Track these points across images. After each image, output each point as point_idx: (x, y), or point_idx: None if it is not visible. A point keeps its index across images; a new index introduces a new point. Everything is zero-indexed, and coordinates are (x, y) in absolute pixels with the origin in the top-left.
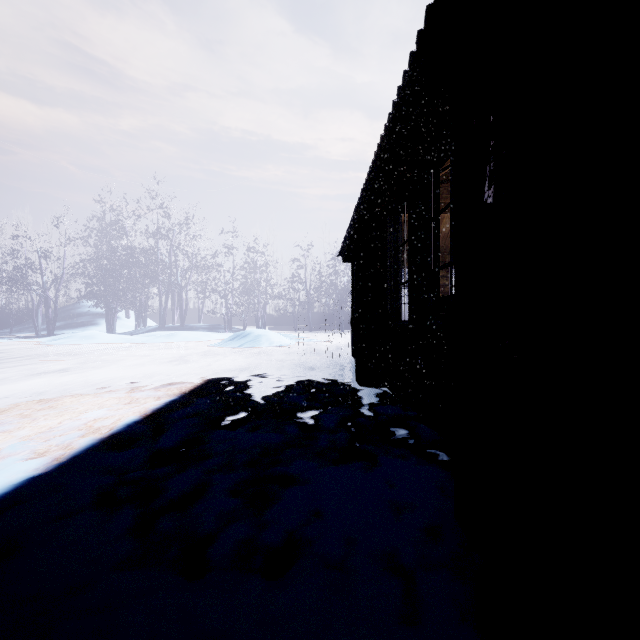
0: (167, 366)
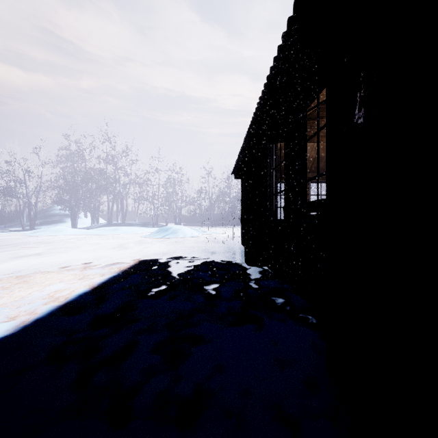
0: (111, 251)
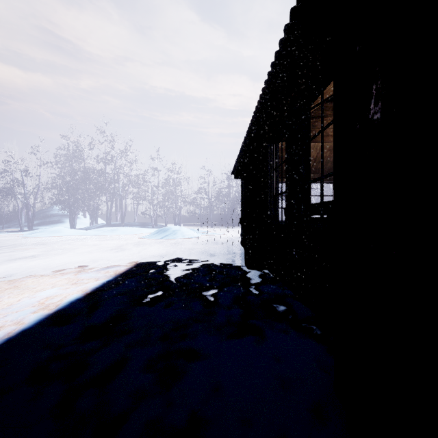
0: (108, 253)
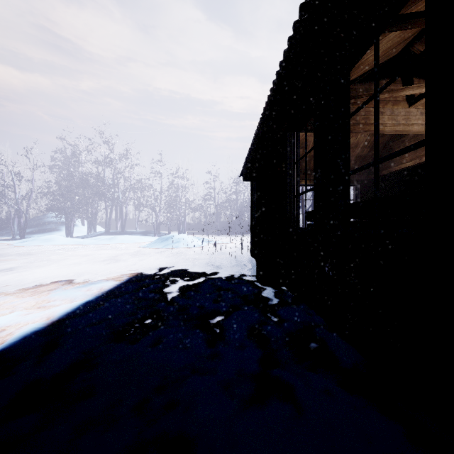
0: (99, 265)
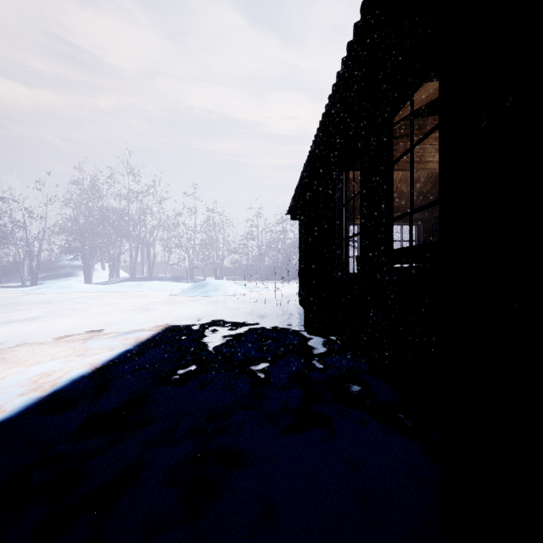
0: (130, 314)
